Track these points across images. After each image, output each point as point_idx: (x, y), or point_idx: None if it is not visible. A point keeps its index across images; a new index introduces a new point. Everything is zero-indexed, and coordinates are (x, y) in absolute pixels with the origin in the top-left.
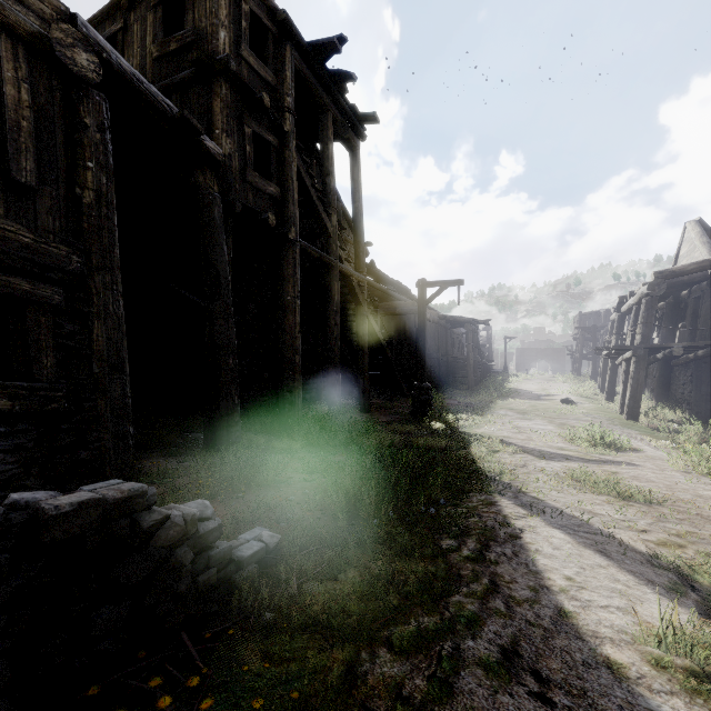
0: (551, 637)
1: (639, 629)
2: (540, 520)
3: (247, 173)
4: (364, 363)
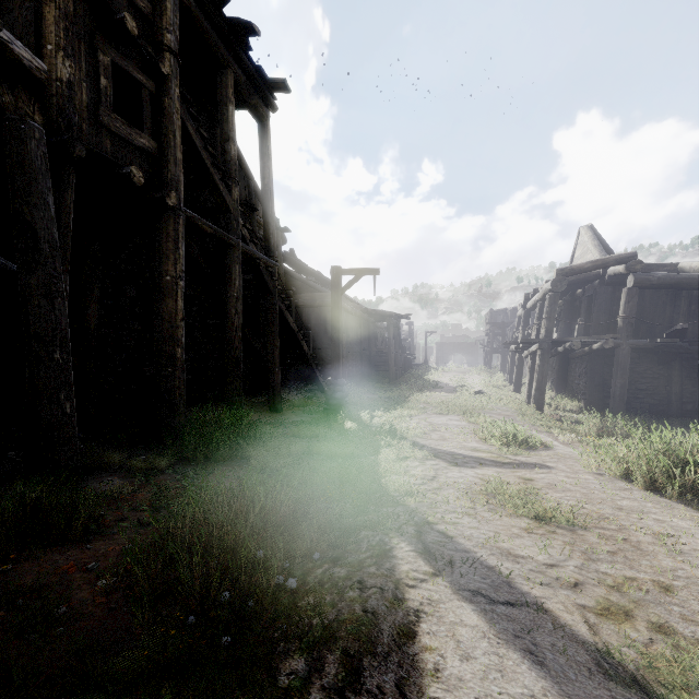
0: None
1: None
2: (446, 584)
3: (100, 112)
4: (275, 357)
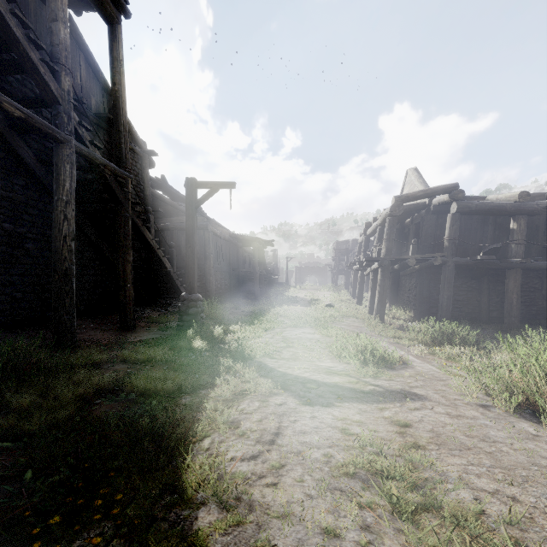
0: None
1: None
2: None
3: None
4: (126, 273)
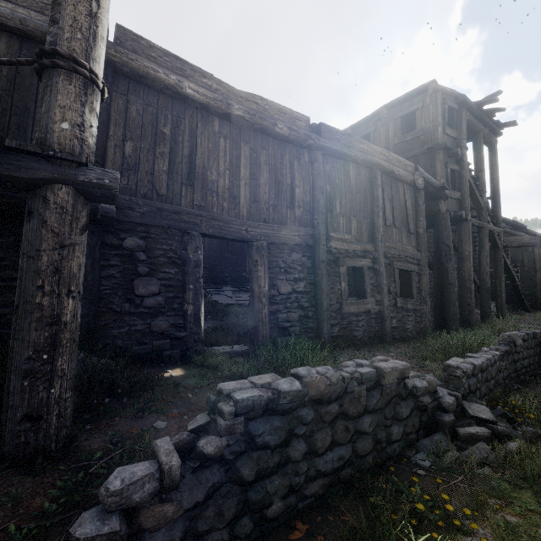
0: None
1: None
2: None
3: (449, 193)
4: (501, 287)
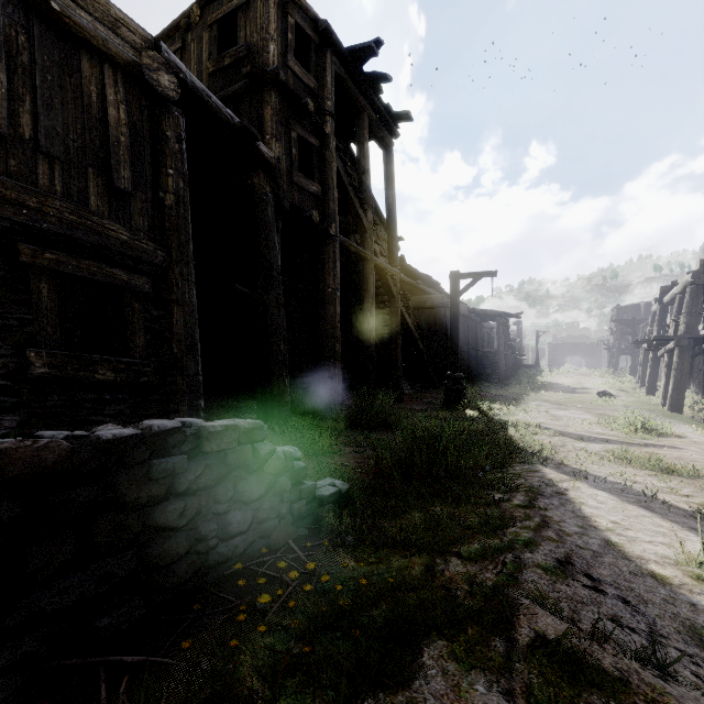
0: (601, 556)
1: (681, 553)
2: (583, 483)
3: (293, 174)
4: (398, 354)
